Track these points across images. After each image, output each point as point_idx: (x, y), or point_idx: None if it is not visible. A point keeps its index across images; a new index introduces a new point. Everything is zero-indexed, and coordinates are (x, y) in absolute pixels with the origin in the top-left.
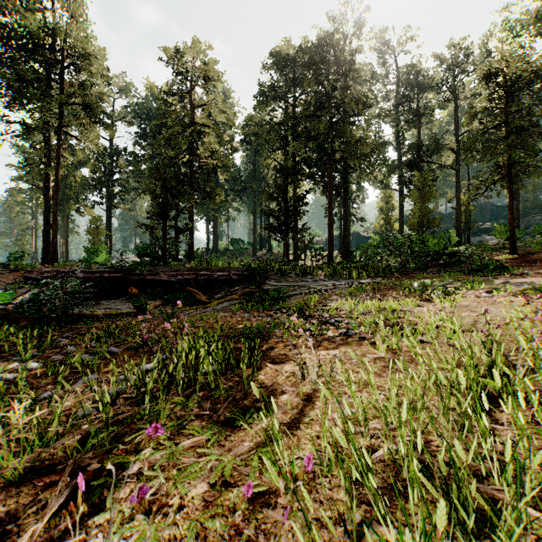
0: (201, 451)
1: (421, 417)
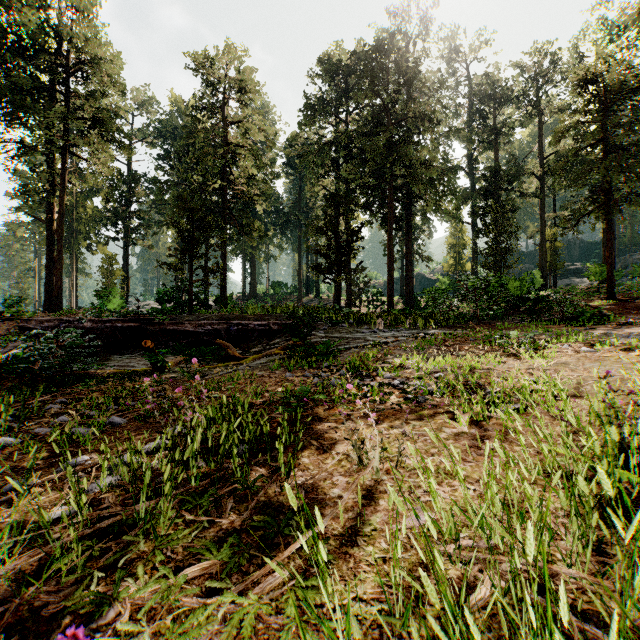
0: (212, 586)
1: (546, 541)
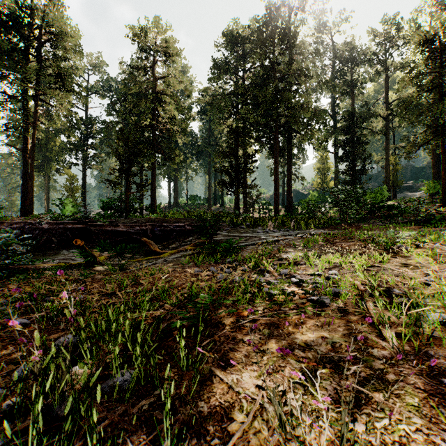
0: None
1: None
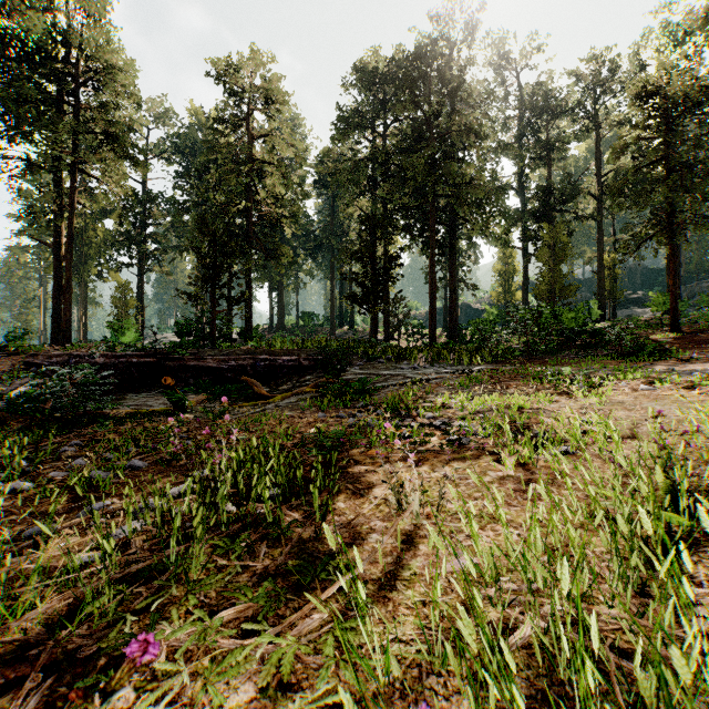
0: (249, 628)
1: (585, 580)
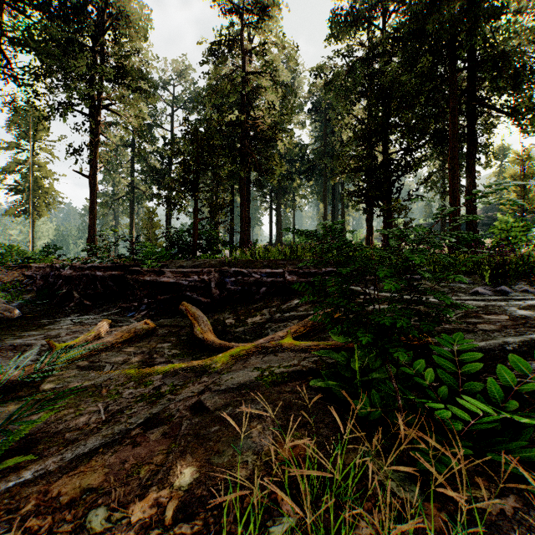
0: None
1: None
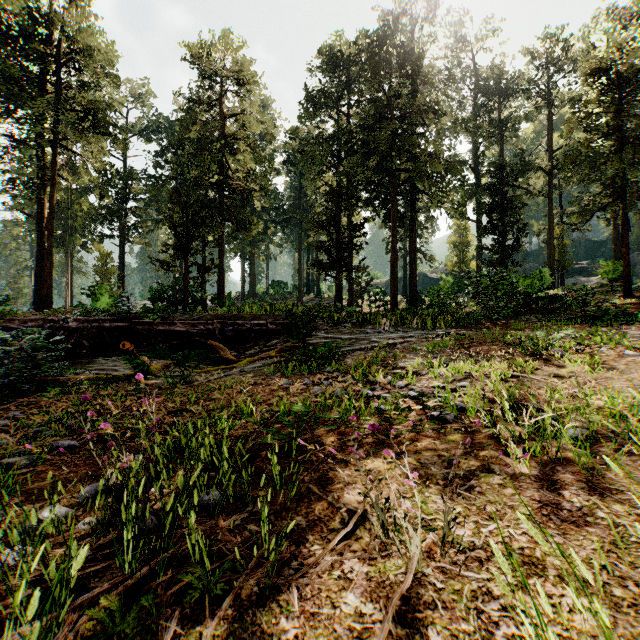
0: None
1: None
